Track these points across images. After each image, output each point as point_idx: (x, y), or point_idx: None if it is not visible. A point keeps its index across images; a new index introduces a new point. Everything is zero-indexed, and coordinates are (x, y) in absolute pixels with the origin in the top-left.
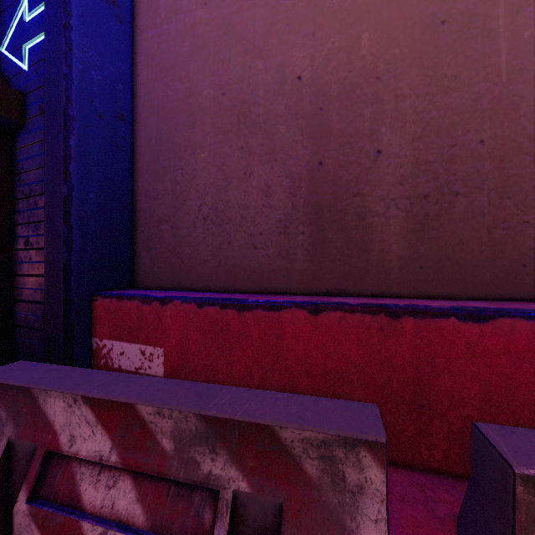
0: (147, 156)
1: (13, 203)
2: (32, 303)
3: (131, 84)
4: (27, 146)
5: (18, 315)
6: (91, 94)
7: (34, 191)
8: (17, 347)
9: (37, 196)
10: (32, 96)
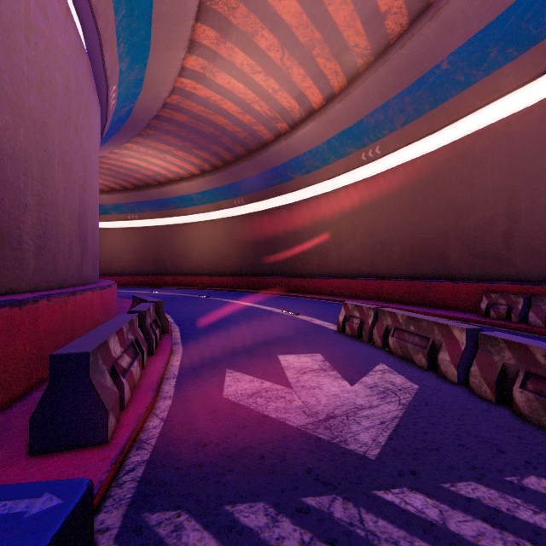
0: None
1: None
2: None
3: None
4: None
5: None
6: None
7: None
8: None
9: None
10: None
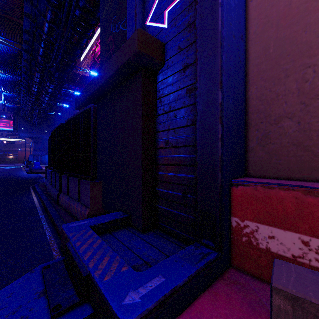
0: (262, 65)
1: (155, 118)
2: (171, 184)
3: (245, 10)
4: (166, 78)
5: (160, 191)
6: (230, 18)
7: (173, 107)
8: (158, 211)
9: (176, 110)
10: (171, 43)
